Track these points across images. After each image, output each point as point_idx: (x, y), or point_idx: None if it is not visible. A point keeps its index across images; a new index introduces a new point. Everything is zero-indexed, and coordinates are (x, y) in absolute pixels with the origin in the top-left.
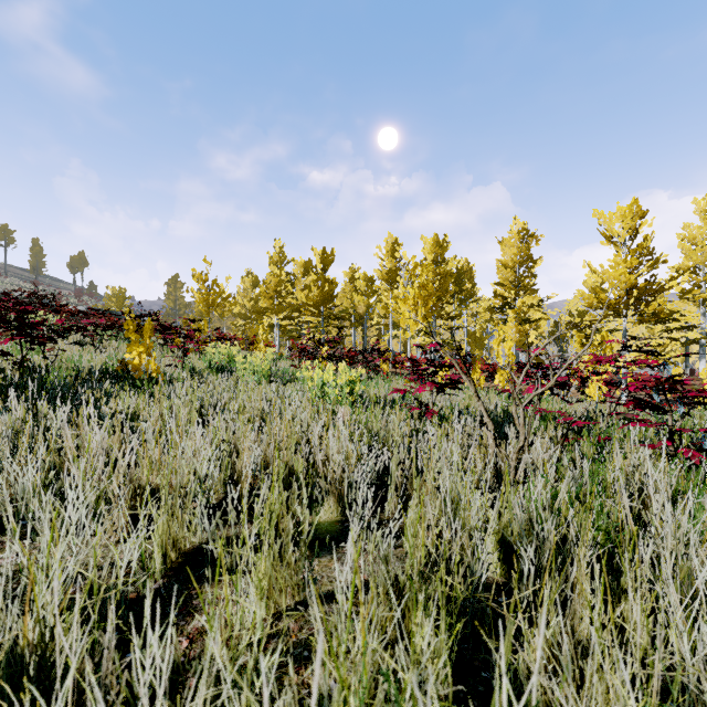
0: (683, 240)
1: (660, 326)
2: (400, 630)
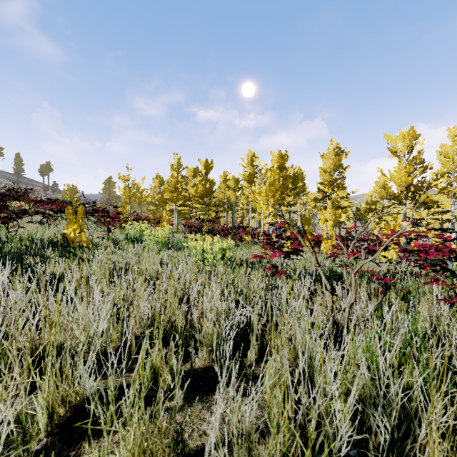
0: (440, 154)
1: (425, 211)
2: None
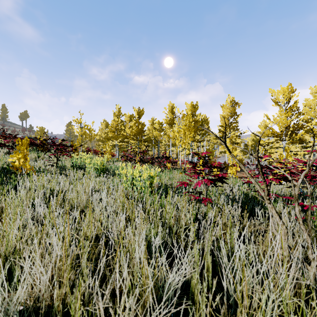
0: (305, 106)
1: (293, 146)
2: None
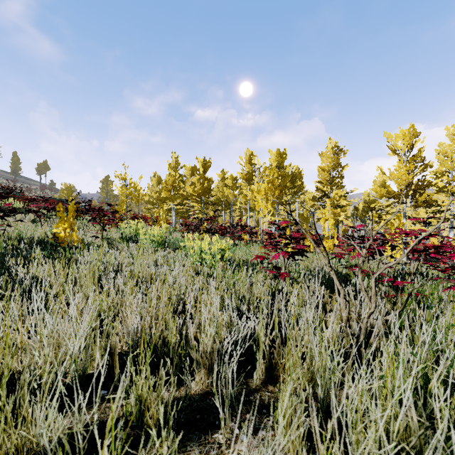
0: (439, 153)
1: (423, 210)
2: None
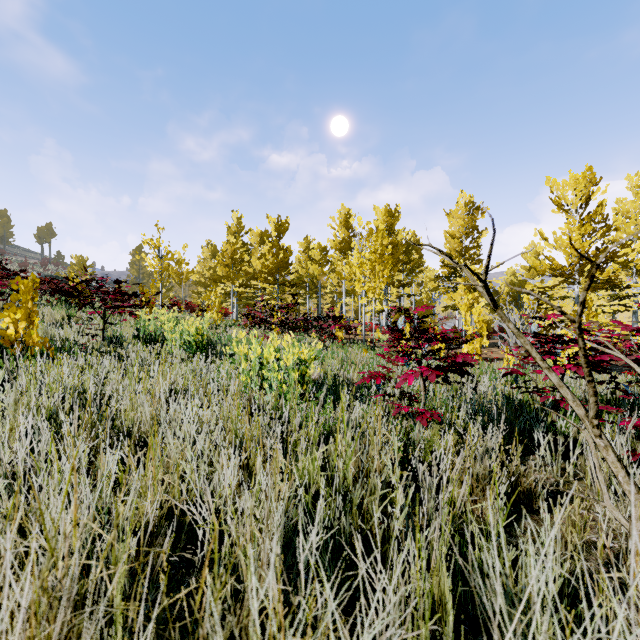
0: (617, 213)
1: (592, 294)
2: None
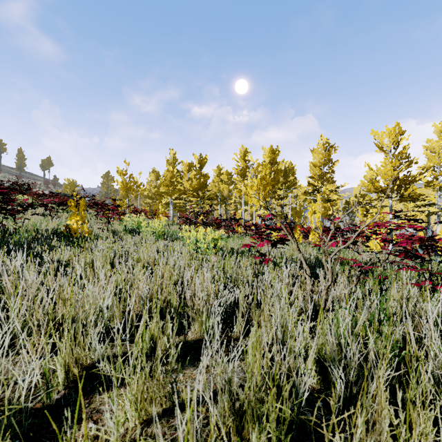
0: (426, 149)
1: (412, 204)
2: (241, 437)
